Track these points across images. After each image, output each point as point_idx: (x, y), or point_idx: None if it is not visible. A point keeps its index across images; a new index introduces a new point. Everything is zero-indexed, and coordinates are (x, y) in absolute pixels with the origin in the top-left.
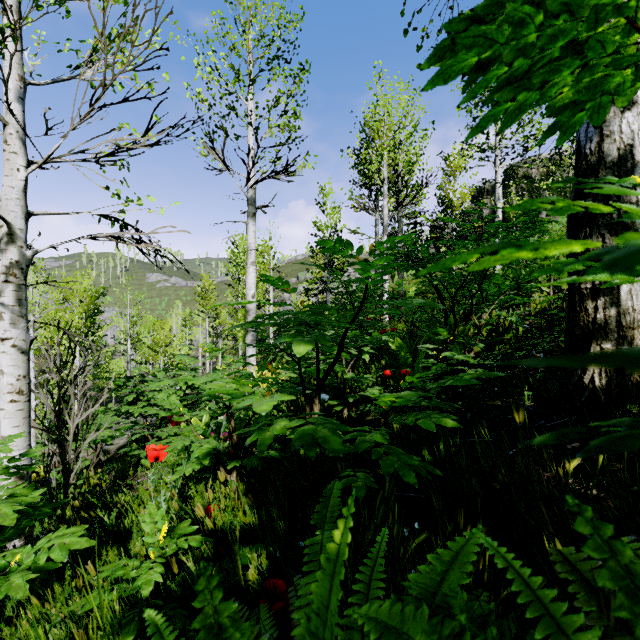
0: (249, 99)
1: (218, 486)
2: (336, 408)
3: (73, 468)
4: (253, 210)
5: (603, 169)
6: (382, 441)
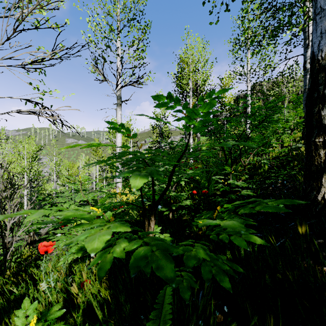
0: (117, 42)
1: None
2: (165, 212)
3: (9, 250)
4: (120, 102)
5: None
6: (205, 256)
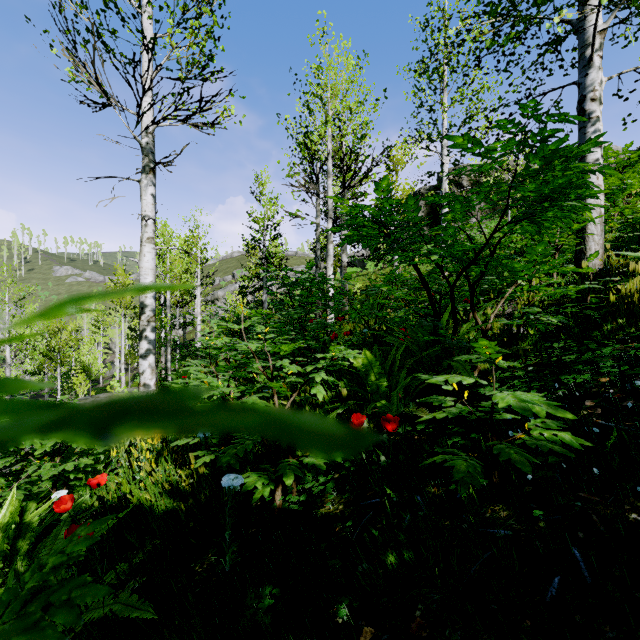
0: (144, 5)
1: None
2: (261, 490)
3: None
4: (150, 164)
5: None
6: None
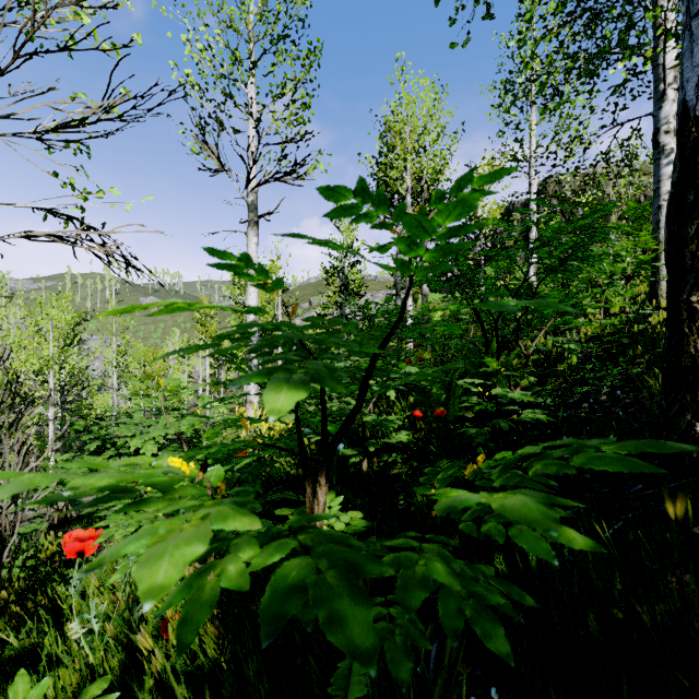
0: (250, 86)
1: None
2: (353, 459)
3: (9, 541)
4: (254, 218)
5: None
6: (448, 580)
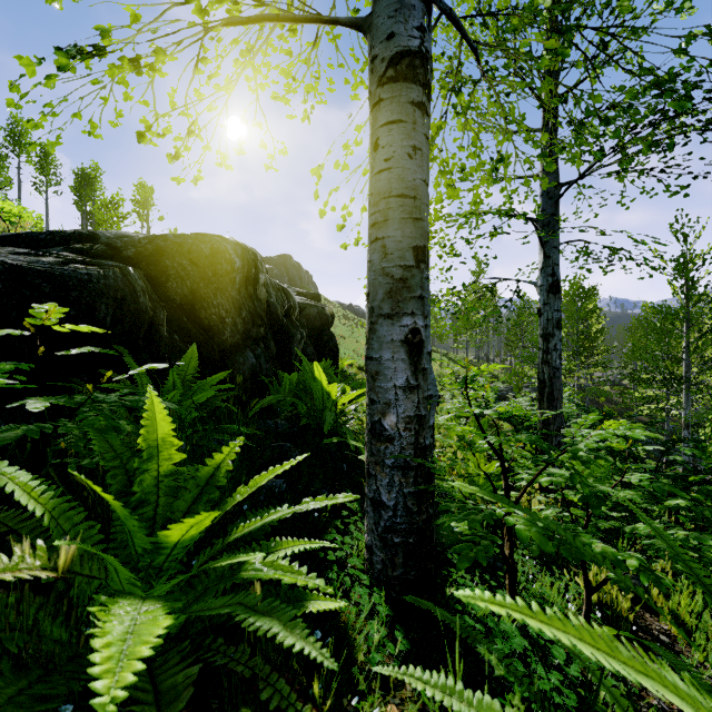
0: None
1: None
2: None
3: None
4: None
5: None
6: None
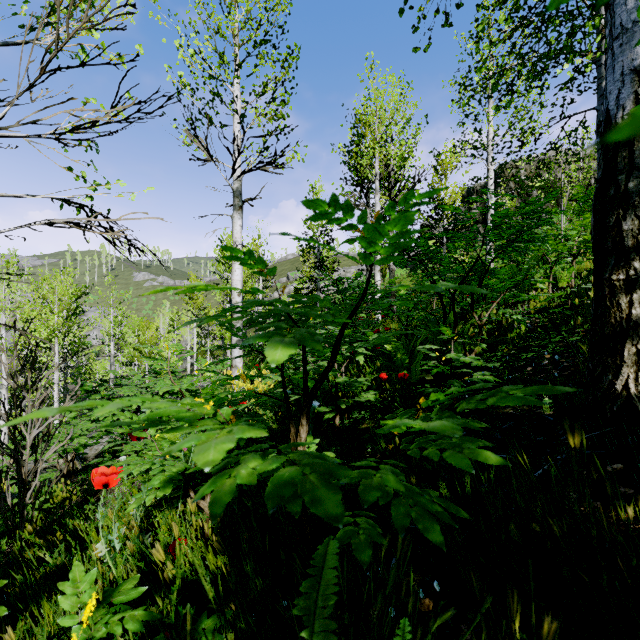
0: (235, 86)
1: (189, 512)
2: (327, 415)
3: (31, 485)
4: (239, 203)
5: (639, 140)
6: (397, 486)
